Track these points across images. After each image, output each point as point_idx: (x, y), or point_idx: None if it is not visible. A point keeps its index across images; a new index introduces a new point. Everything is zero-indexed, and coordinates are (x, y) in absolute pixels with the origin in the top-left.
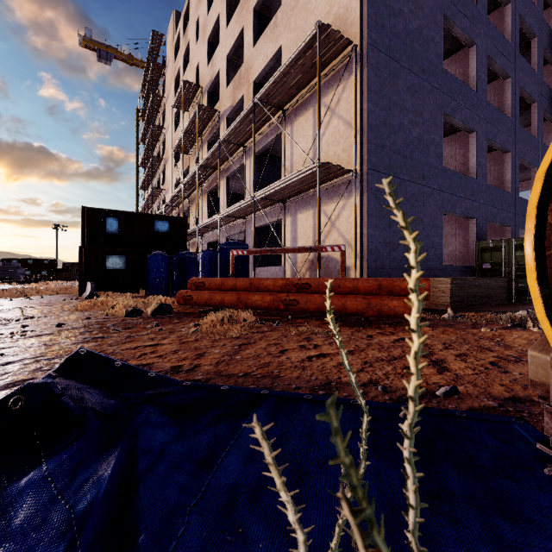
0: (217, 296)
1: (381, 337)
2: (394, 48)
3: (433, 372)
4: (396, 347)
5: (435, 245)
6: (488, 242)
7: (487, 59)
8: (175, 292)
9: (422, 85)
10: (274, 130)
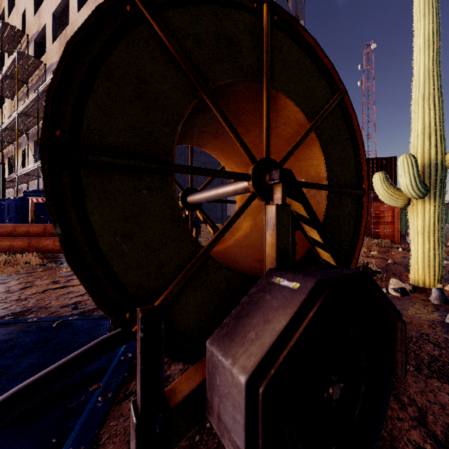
0: (6, 241)
1: None
2: None
3: None
4: None
5: None
6: None
7: None
8: None
9: None
10: None
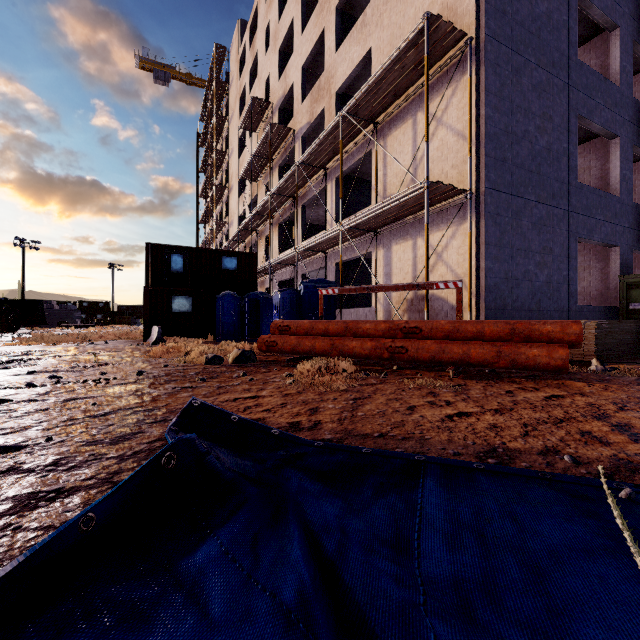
0: (306, 342)
1: (525, 394)
2: (517, 39)
3: (625, 439)
4: (552, 406)
5: (568, 280)
6: (637, 276)
7: (633, 44)
8: (247, 338)
9: (551, 82)
10: (362, 148)
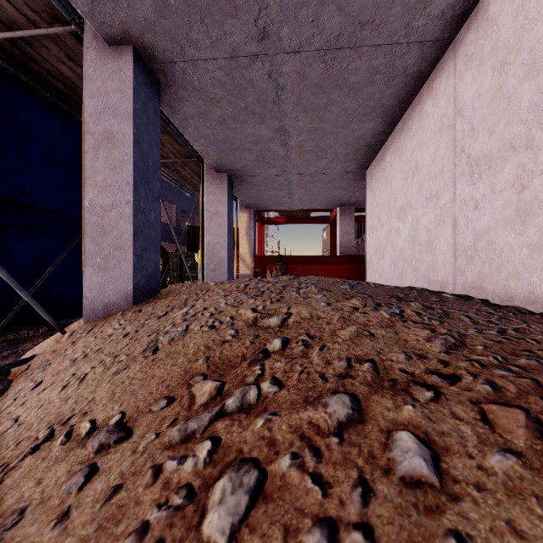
0: None
1: None
2: None
3: None
4: None
5: None
6: None
7: None
8: None
9: None
10: None
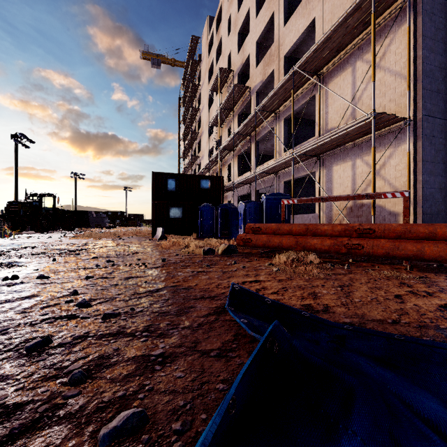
0: (275, 239)
1: None
2: None
3: None
4: None
5: None
6: None
7: None
8: (220, 236)
9: None
10: (306, 94)
